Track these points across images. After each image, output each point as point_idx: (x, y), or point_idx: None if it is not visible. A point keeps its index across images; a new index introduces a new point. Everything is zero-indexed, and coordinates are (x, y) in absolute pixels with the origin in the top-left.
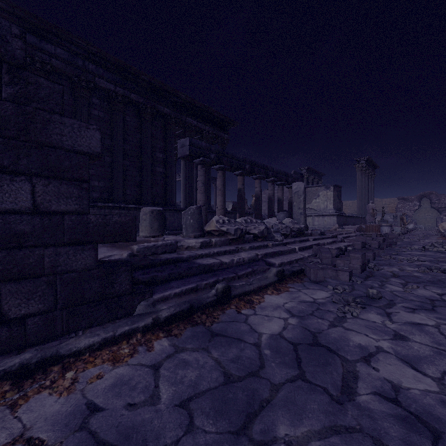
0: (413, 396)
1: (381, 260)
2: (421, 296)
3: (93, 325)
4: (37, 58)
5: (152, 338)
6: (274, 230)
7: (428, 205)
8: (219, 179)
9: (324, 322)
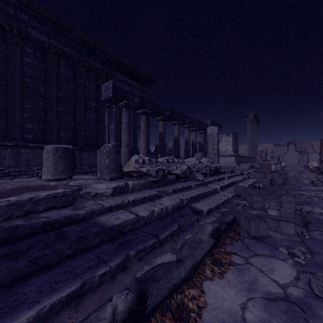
0: None
1: None
2: None
3: None
4: None
5: None
6: (196, 169)
7: (293, 149)
8: (143, 122)
9: None
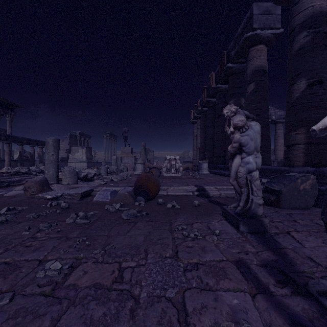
0: None
1: None
2: None
3: None
4: None
5: None
6: (33, 171)
7: None
8: (7, 148)
9: None
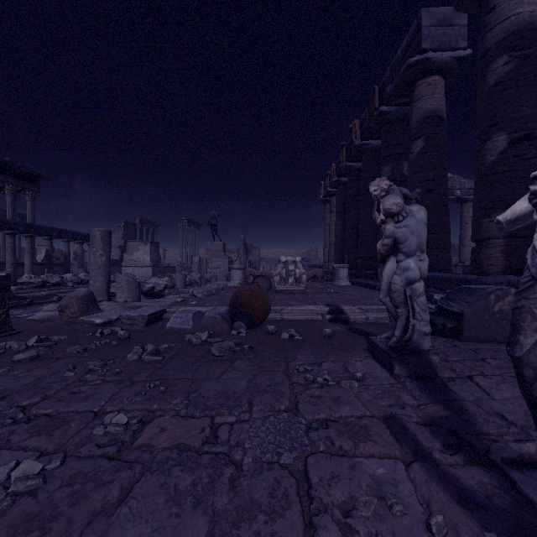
0: None
1: None
2: None
3: None
4: None
5: None
6: (68, 280)
7: None
8: (28, 244)
9: None
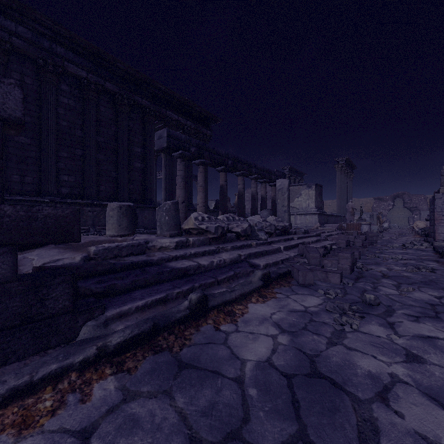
0: None
1: (367, 259)
2: (420, 300)
3: (9, 360)
4: None
5: (94, 377)
6: (258, 228)
7: (401, 205)
8: (200, 174)
9: (321, 339)
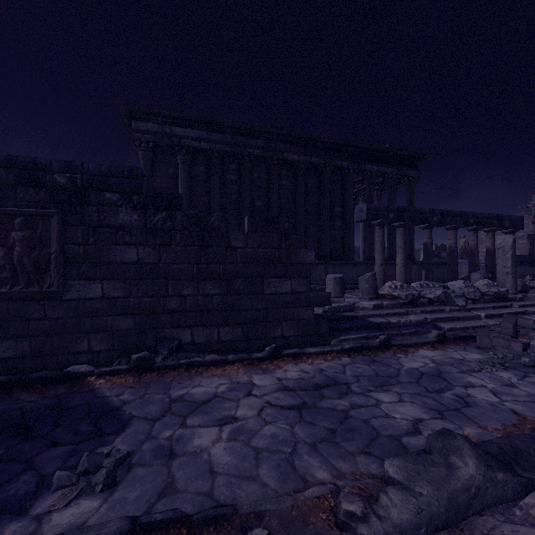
0: (475, 399)
1: None
2: None
3: (312, 346)
4: (246, 153)
5: (341, 356)
6: (456, 295)
7: None
8: (400, 236)
9: (456, 369)
